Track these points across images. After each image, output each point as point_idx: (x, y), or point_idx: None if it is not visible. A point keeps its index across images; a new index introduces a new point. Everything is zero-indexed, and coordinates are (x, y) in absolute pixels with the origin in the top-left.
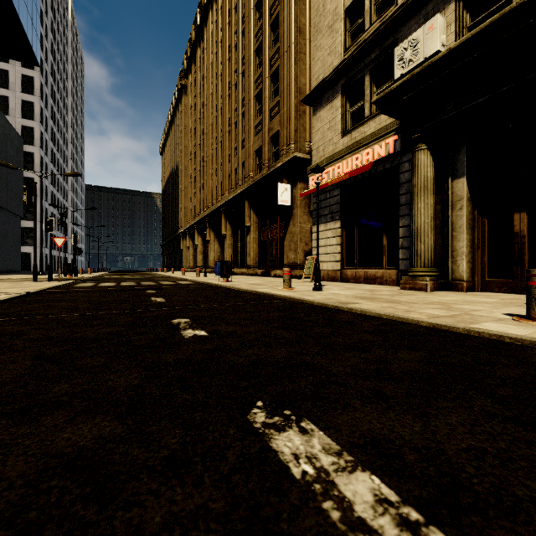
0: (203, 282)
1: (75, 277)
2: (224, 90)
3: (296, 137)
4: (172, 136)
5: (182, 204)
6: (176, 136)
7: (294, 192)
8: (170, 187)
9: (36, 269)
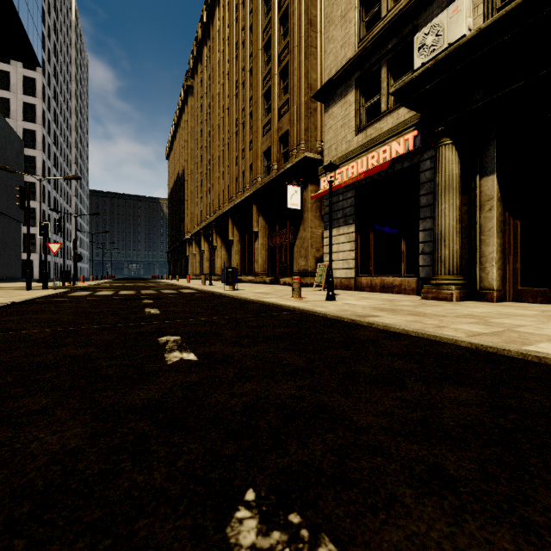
0: (207, 291)
1: (74, 285)
2: (231, 89)
3: (306, 137)
4: (178, 139)
5: (189, 209)
6: (182, 139)
7: (304, 194)
8: (176, 191)
9: (30, 276)
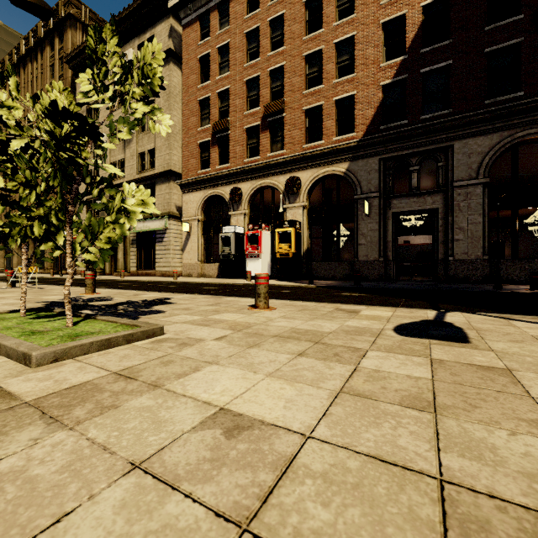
0: None
1: None
2: None
3: None
4: None
5: None
6: None
7: None
8: None
9: None
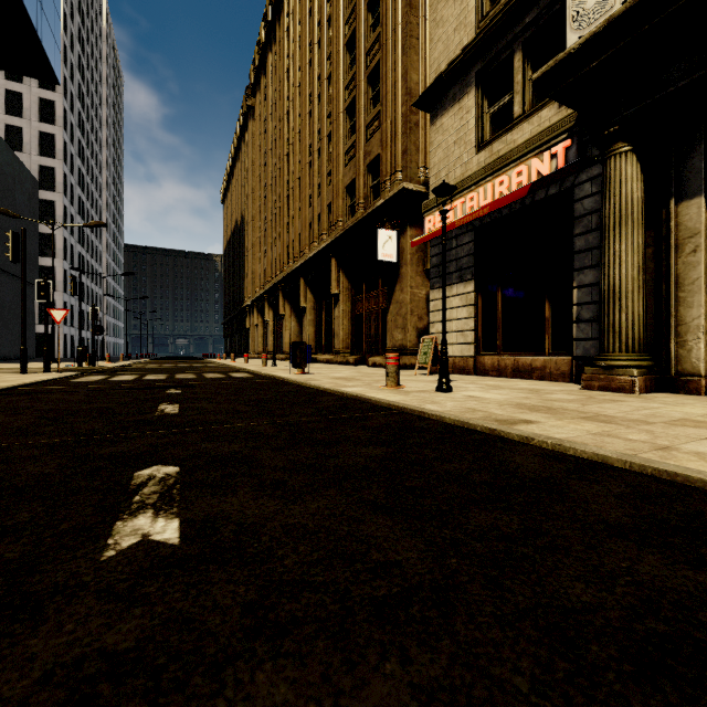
0: (266, 375)
1: (93, 366)
2: (304, 105)
3: (404, 162)
4: (236, 177)
5: (249, 268)
6: (241, 177)
7: (402, 242)
8: (234, 245)
9: (25, 355)
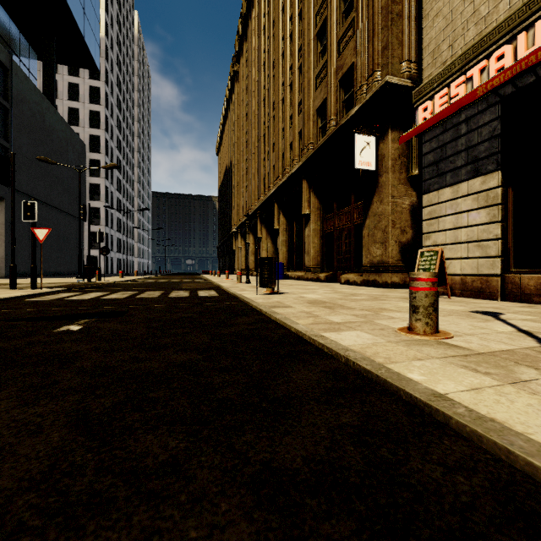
0: (232, 294)
1: (98, 282)
2: (277, 49)
3: (384, 58)
4: (226, 132)
5: (235, 201)
6: (229, 130)
7: (381, 148)
8: (224, 185)
9: (14, 272)
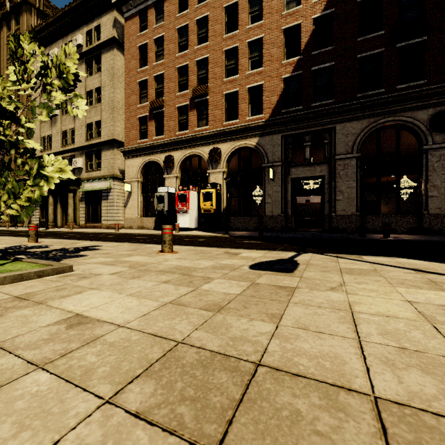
0: None
1: None
2: None
3: None
4: None
5: None
6: None
7: None
8: None
9: None
